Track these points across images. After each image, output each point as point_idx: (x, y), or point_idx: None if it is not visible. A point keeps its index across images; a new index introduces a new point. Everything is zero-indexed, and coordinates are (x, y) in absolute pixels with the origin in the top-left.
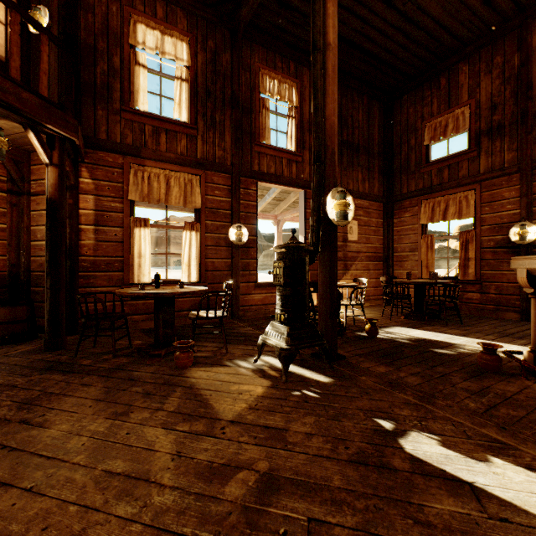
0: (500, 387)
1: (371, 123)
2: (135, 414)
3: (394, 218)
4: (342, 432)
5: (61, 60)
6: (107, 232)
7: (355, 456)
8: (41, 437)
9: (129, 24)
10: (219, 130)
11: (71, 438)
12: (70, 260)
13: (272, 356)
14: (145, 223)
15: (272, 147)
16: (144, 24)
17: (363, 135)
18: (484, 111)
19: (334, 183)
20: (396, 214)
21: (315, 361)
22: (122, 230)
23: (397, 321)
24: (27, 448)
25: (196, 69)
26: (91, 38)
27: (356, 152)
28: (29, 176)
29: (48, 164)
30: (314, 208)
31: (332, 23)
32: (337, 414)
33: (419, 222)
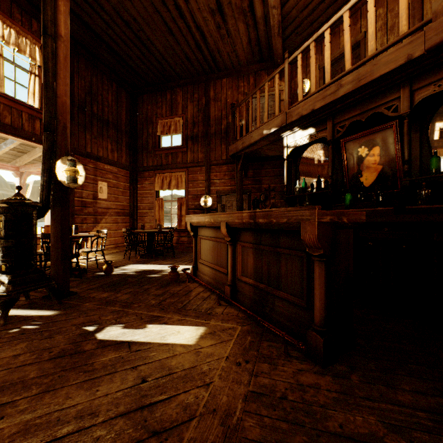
0: (174, 289)
1: (120, 106)
2: None
3: (138, 183)
4: (52, 344)
5: None
6: None
7: (56, 354)
8: None
9: None
10: None
11: None
12: None
13: None
14: None
15: (8, 97)
16: None
17: (112, 113)
18: (190, 124)
19: (66, 152)
20: (140, 181)
21: (46, 301)
22: None
23: (134, 260)
24: None
25: None
26: None
27: (106, 125)
28: None
29: None
30: (44, 170)
31: (64, 19)
32: (52, 334)
33: (154, 189)
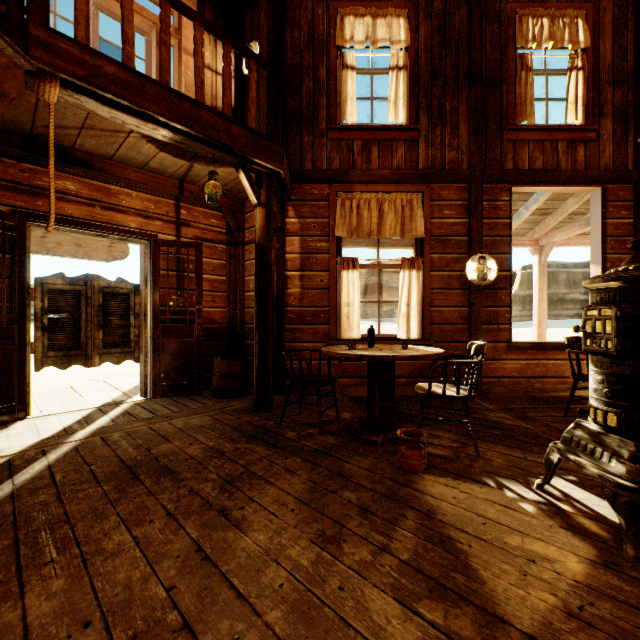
0: None
1: None
2: (349, 548)
3: None
4: None
5: (268, 85)
6: (312, 278)
7: None
8: (235, 547)
9: (335, 23)
10: (449, 123)
11: (267, 564)
12: (277, 312)
13: (571, 481)
14: (353, 263)
15: (538, 128)
16: (352, 15)
17: None
18: None
19: None
20: None
21: None
22: (328, 275)
23: None
24: (219, 562)
25: (417, 48)
26: (297, 56)
27: None
28: (244, 225)
29: (257, 205)
30: None
31: None
32: None
33: None
